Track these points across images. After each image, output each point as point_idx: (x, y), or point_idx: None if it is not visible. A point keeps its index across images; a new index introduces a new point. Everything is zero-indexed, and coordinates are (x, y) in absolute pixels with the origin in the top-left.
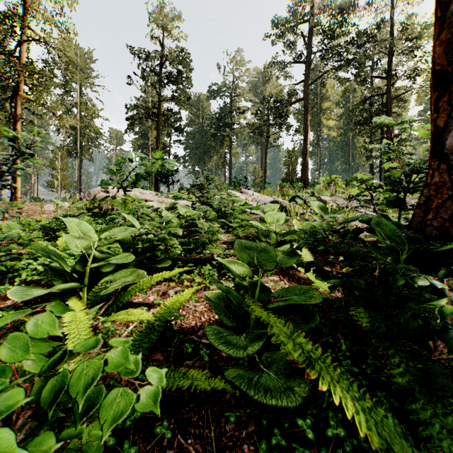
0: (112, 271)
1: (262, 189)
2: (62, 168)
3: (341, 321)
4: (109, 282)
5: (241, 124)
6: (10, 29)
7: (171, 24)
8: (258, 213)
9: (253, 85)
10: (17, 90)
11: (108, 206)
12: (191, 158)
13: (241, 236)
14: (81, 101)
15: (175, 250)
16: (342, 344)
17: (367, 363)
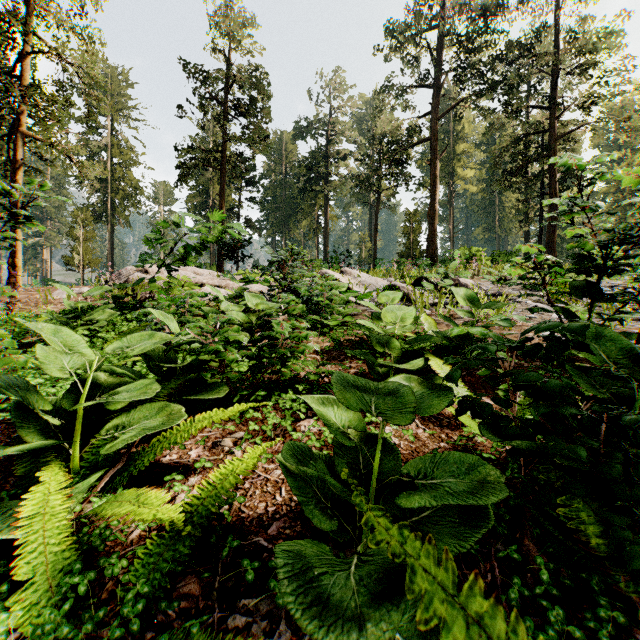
0: (129, 407)
1: (370, 267)
2: (85, 237)
3: (527, 509)
4: (120, 428)
5: (340, 175)
6: (7, 35)
7: (241, 31)
8: (369, 305)
9: (358, 119)
10: (17, 125)
11: (146, 292)
12: (270, 223)
13: (342, 340)
14: (112, 142)
15: (238, 366)
16: (540, 567)
17: (592, 610)
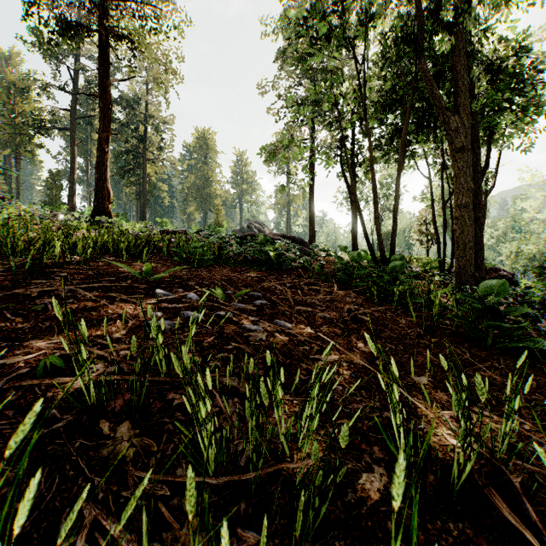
0: None
1: None
2: None
3: None
4: None
5: None
6: None
7: None
8: None
9: None
10: None
11: None
12: None
13: None
14: None
15: None
16: None
17: None
